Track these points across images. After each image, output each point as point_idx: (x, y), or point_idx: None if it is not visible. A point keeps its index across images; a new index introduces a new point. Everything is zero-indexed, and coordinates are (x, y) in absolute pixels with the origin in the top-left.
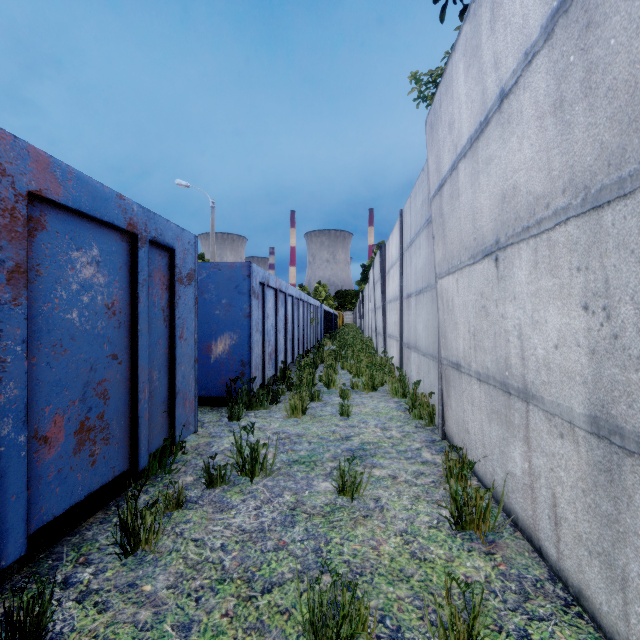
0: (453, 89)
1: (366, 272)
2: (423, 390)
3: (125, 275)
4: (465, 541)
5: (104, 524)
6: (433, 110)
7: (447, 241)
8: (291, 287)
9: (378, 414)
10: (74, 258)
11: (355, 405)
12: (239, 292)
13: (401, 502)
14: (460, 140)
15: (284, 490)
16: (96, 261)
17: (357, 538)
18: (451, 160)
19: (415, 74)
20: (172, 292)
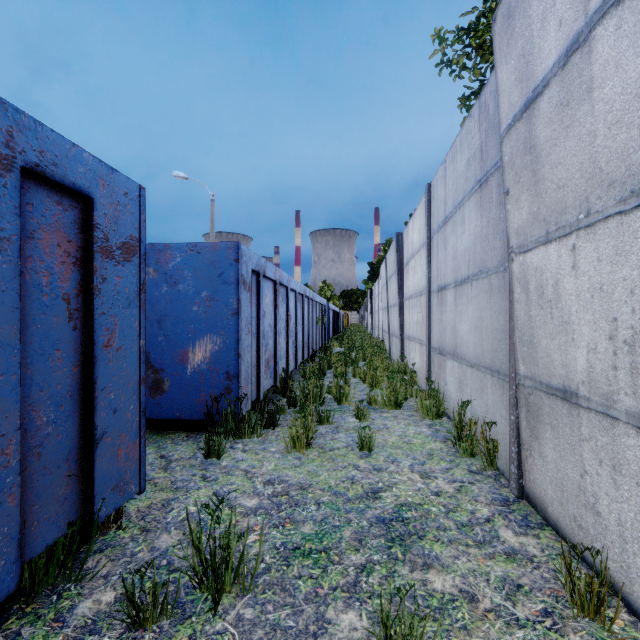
0: None
1: (373, 270)
2: (470, 413)
3: None
4: None
5: None
6: None
7: (546, 187)
8: (294, 281)
9: (410, 446)
10: None
11: (376, 430)
12: (224, 282)
13: None
14: None
15: (273, 637)
16: None
17: None
18: (567, 37)
19: (439, 32)
20: (88, 270)
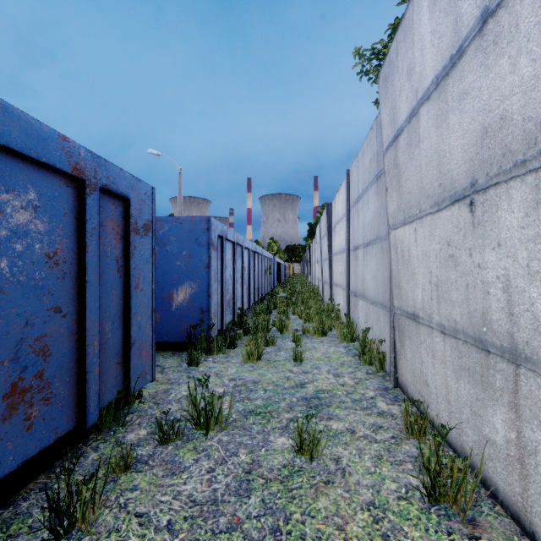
0: (414, 32)
1: (312, 229)
2: (372, 336)
3: (71, 223)
4: (441, 519)
5: (43, 492)
6: (388, 62)
7: (403, 191)
8: (247, 241)
9: (329, 359)
10: (3, 201)
11: (307, 350)
12: (199, 244)
13: (363, 463)
14: (422, 83)
15: (239, 447)
16: (33, 206)
17: (320, 513)
18: (410, 107)
19: (359, 50)
20: (127, 242)
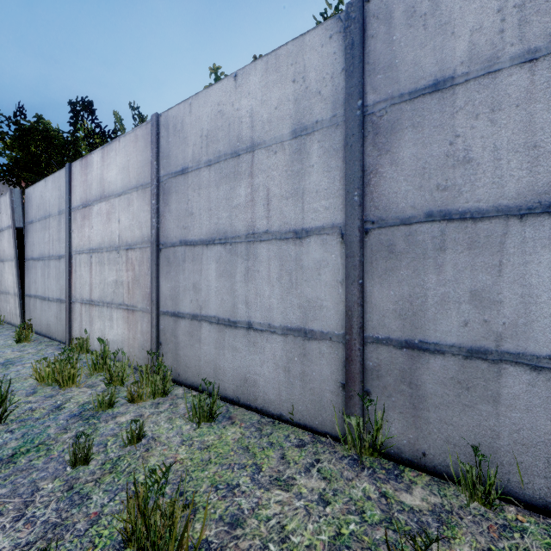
0: None
1: None
2: None
3: None
4: None
5: None
6: None
7: None
8: None
9: None
10: None
11: None
12: None
13: None
14: None
15: None
16: None
17: None
18: None
19: None
20: None
